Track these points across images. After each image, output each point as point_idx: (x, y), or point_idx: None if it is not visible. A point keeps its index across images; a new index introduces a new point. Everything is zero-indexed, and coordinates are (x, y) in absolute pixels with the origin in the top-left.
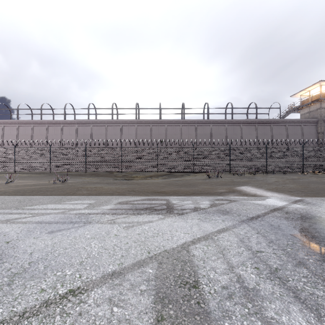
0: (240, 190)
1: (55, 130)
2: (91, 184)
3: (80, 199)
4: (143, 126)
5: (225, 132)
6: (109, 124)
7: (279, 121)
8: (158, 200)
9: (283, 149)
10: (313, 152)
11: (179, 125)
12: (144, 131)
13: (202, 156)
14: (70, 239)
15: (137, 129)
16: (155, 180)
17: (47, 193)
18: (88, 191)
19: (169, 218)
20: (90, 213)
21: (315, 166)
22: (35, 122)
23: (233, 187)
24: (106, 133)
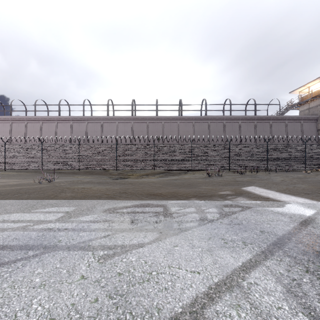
0: (248, 191)
1: (49, 127)
2: (80, 184)
3: (58, 206)
4: (140, 123)
5: (223, 129)
6: (105, 121)
7: (278, 118)
8: (153, 206)
9: (285, 146)
10: (316, 149)
11: (176, 121)
12: (140, 128)
13: (201, 153)
14: (2, 290)
15: (133, 125)
16: (152, 178)
17: (24, 196)
18: (73, 193)
19: (168, 237)
20: (60, 229)
21: (318, 163)
22: (29, 118)
23: (239, 187)
24: (102, 130)
